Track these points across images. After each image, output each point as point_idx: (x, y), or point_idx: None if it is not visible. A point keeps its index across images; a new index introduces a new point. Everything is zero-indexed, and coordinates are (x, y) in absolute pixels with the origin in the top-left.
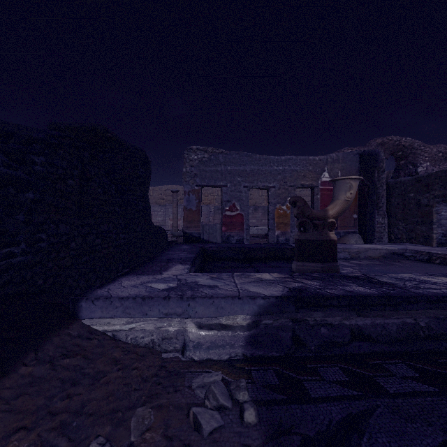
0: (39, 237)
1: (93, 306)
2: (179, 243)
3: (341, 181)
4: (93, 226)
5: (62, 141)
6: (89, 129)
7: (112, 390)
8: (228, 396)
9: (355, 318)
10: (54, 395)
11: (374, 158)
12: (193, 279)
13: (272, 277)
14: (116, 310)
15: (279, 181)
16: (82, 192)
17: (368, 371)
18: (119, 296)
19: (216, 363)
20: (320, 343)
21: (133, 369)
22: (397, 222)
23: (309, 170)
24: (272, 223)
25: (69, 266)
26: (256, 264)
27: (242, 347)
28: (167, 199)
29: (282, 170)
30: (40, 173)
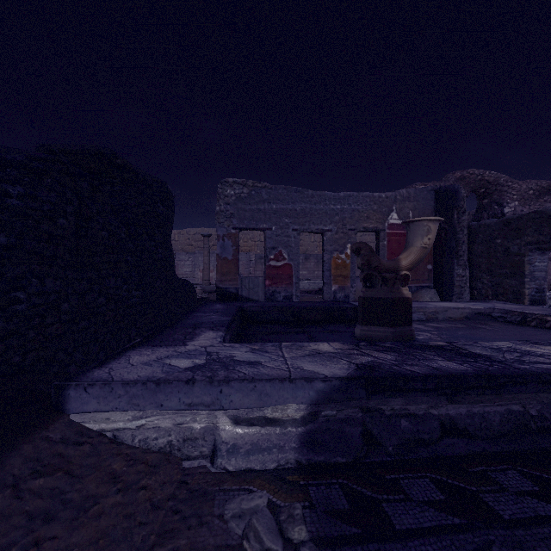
0: (15, 296)
1: (86, 395)
2: (211, 301)
3: (417, 223)
4: (94, 281)
5: (50, 166)
6: (91, 153)
7: (106, 527)
8: (277, 532)
9: (445, 406)
10: (13, 543)
11: (453, 196)
12: (227, 353)
13: (332, 349)
14: (119, 400)
15: (336, 223)
16: (79, 235)
17: (469, 483)
18: (124, 380)
19: (258, 475)
20: (401, 441)
21: (140, 488)
22: (480, 274)
23: (373, 209)
24: (328, 276)
25: (60, 335)
26: (309, 328)
27: (294, 450)
28: (196, 245)
29: (340, 209)
30: (17, 209)
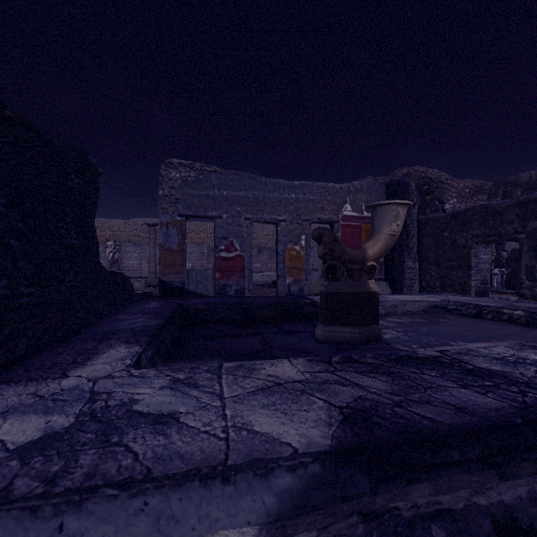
0: None
1: None
2: (147, 298)
3: (385, 207)
4: None
5: None
6: None
7: None
8: None
9: (495, 486)
10: None
11: (404, 189)
12: (127, 392)
13: (296, 372)
14: None
15: (290, 213)
16: None
17: None
18: None
19: None
20: None
21: None
22: (429, 267)
23: (327, 200)
24: (282, 268)
25: None
26: (263, 328)
27: None
28: (144, 236)
29: (295, 198)
30: None
